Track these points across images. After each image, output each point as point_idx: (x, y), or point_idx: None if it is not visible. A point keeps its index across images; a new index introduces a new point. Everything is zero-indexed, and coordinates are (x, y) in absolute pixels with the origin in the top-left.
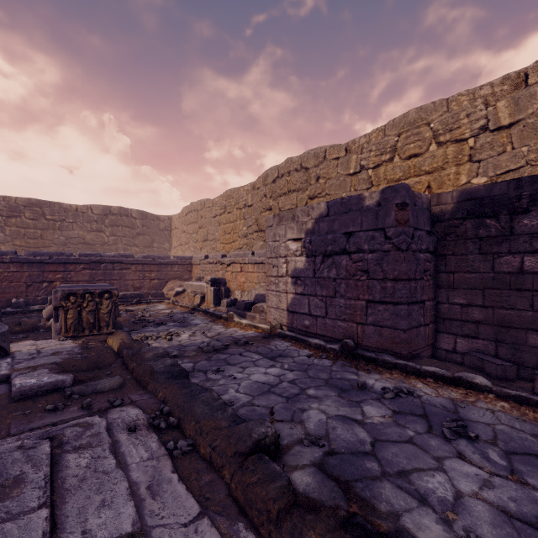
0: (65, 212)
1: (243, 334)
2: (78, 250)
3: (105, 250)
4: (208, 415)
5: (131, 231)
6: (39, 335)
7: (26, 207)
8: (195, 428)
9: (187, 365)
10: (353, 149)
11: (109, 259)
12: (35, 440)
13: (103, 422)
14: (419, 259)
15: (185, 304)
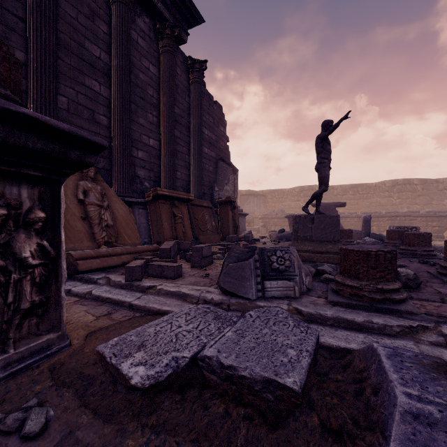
0: (369, 188)
1: None
2: (376, 209)
3: (393, 208)
4: None
5: (412, 194)
6: None
7: (349, 189)
8: None
9: None
10: None
11: (402, 214)
12: None
13: None
14: None
15: None
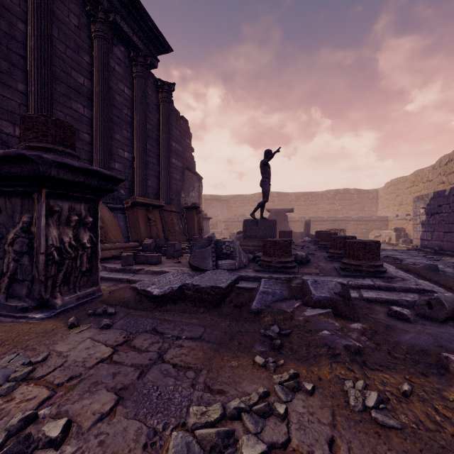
0: (317, 196)
1: (398, 249)
2: (322, 214)
3: (336, 214)
4: None
5: (350, 202)
6: None
7: (301, 196)
8: None
9: None
10: None
11: (339, 219)
12: None
13: None
14: None
15: None
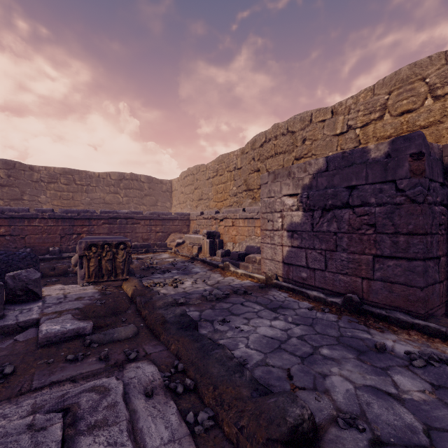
0: (90, 178)
1: (240, 284)
2: (100, 208)
3: (120, 208)
4: (226, 379)
5: (140, 193)
6: (68, 279)
7: (61, 175)
8: (214, 395)
9: (194, 313)
10: (340, 110)
11: (123, 215)
12: (48, 415)
13: (120, 386)
14: (434, 212)
15: (185, 254)
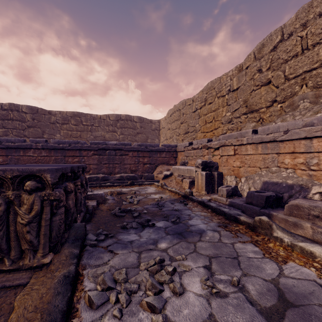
0: (94, 119)
1: None
2: None
3: None
4: None
5: (133, 131)
6: None
7: (72, 117)
8: None
9: None
10: None
11: (112, 146)
12: None
13: None
14: None
15: (174, 189)
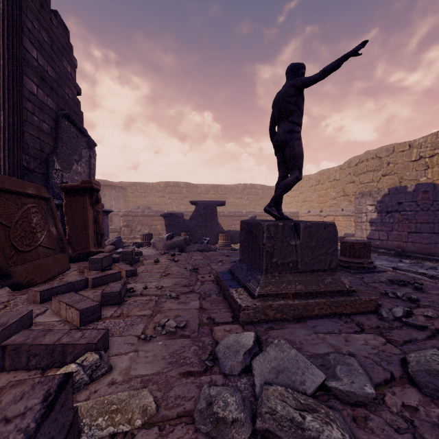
0: (226, 189)
1: None
2: (232, 209)
3: (244, 208)
4: None
5: (256, 197)
6: None
7: (211, 188)
8: None
9: None
10: (414, 145)
11: (257, 214)
12: None
13: None
14: (436, 214)
15: None
